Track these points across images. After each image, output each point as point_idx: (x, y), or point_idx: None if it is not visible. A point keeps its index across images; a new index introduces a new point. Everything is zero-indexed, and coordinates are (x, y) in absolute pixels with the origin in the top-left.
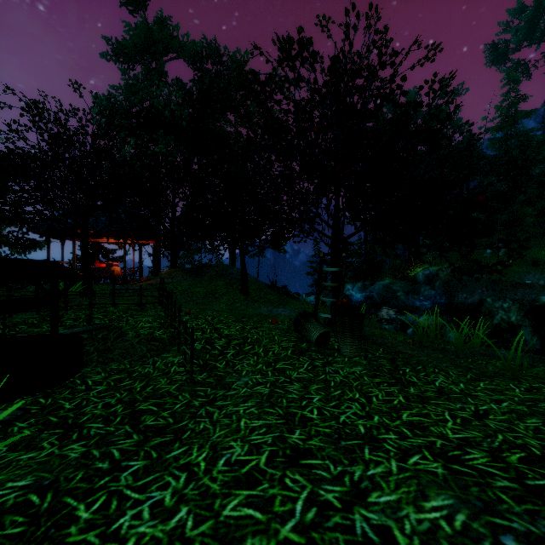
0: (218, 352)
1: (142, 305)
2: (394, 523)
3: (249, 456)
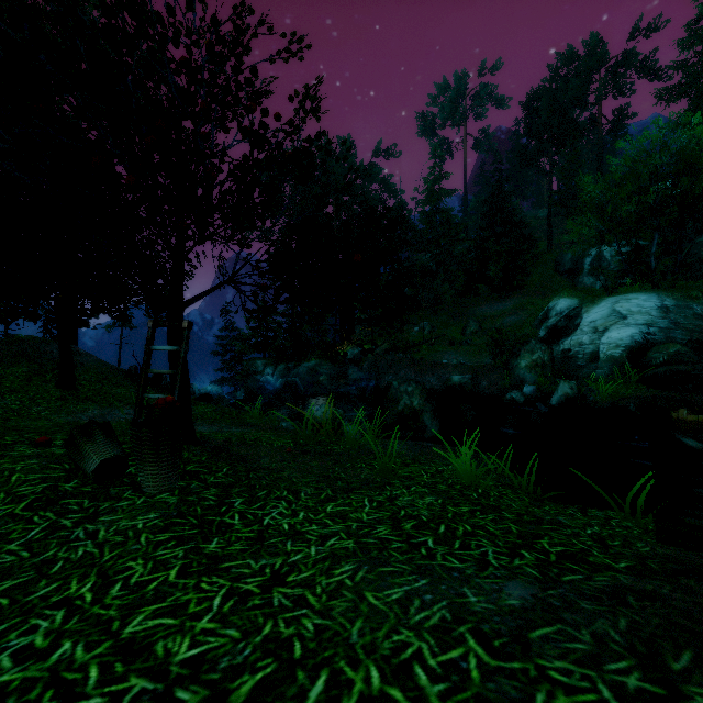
0: None
1: None
2: None
3: None
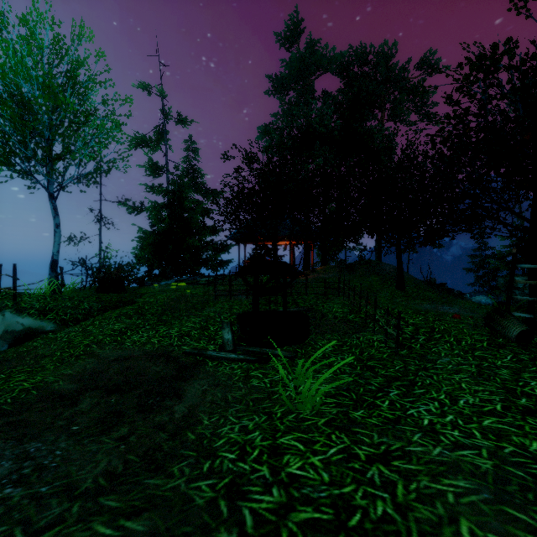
0: (409, 336)
1: (325, 295)
2: None
3: (484, 404)
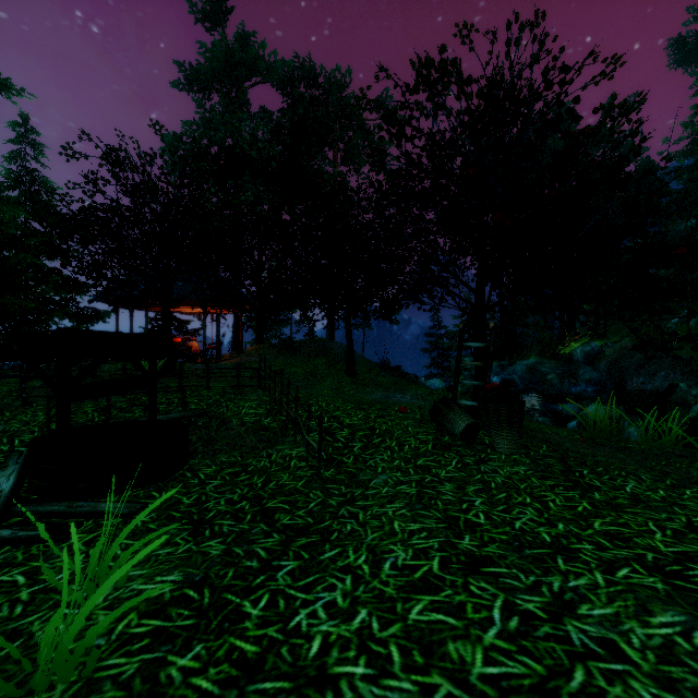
0: (342, 444)
1: (239, 388)
2: (618, 636)
3: (418, 561)
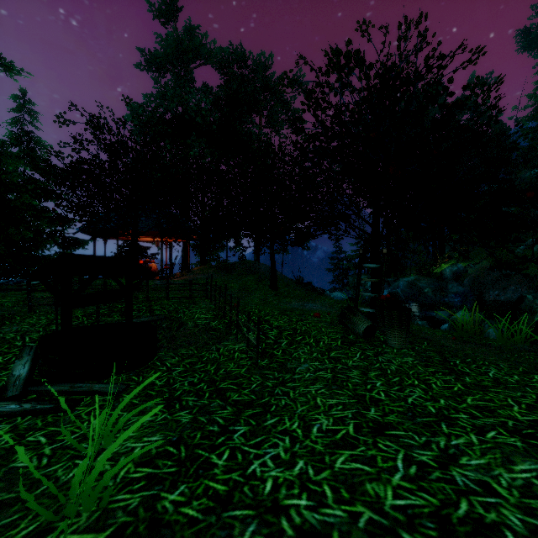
0: (272, 341)
1: (191, 298)
2: (490, 479)
3: (337, 427)
